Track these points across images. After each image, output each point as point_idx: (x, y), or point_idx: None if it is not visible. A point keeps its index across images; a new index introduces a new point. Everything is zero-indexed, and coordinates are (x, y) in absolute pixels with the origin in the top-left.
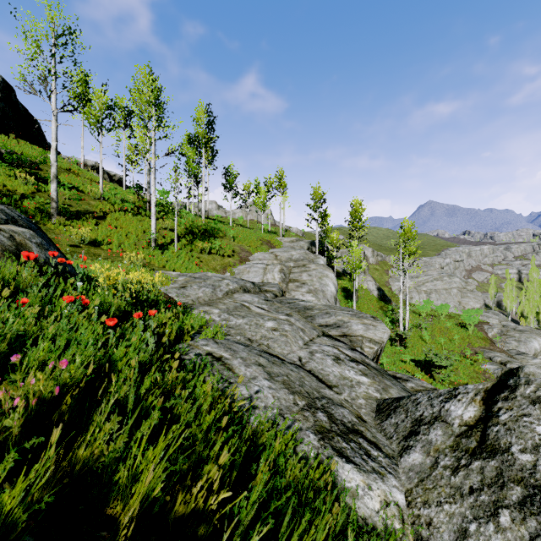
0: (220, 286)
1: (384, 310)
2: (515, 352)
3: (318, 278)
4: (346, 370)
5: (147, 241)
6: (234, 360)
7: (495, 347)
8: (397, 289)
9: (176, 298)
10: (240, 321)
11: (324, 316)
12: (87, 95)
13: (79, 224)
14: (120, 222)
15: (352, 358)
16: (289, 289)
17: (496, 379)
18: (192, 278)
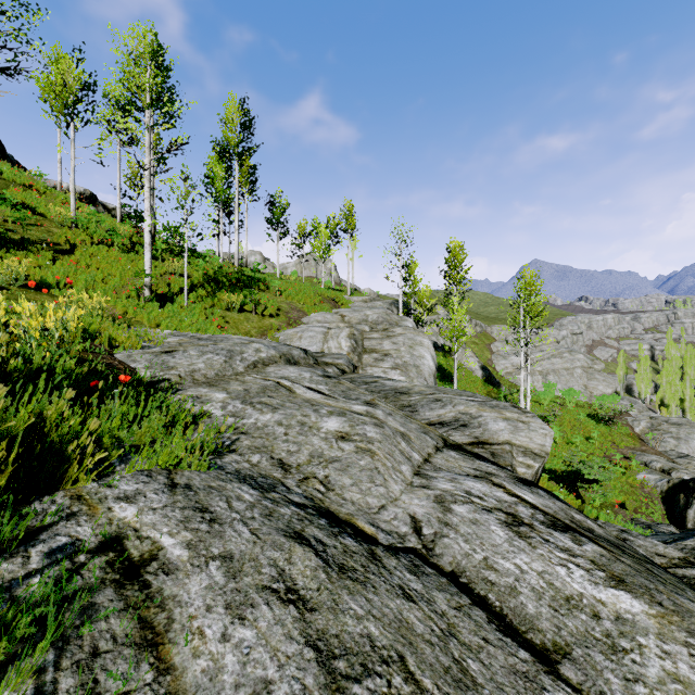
0: (242, 353)
1: (492, 397)
2: (675, 453)
3: (407, 347)
4: (556, 565)
5: (139, 288)
6: (193, 574)
7: (648, 447)
8: (516, 366)
9: (143, 372)
10: (266, 418)
11: (432, 405)
12: (65, 83)
13: (21, 257)
14: (97, 260)
15: (553, 518)
16: (363, 364)
17: (660, 494)
18: (193, 339)
